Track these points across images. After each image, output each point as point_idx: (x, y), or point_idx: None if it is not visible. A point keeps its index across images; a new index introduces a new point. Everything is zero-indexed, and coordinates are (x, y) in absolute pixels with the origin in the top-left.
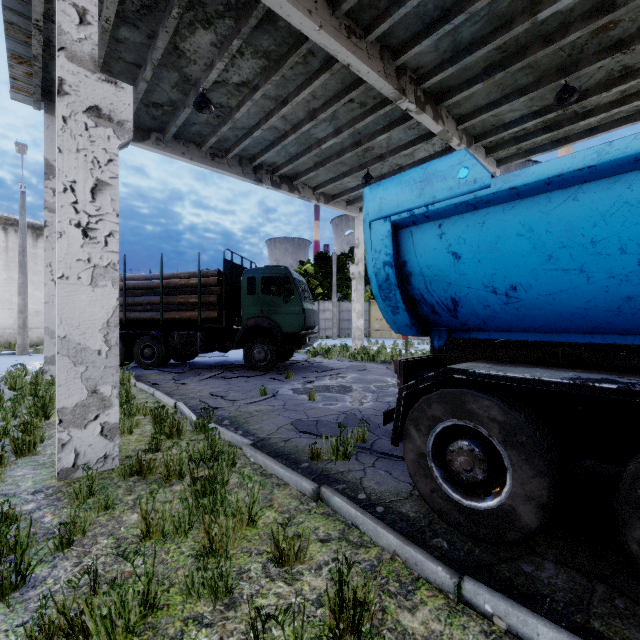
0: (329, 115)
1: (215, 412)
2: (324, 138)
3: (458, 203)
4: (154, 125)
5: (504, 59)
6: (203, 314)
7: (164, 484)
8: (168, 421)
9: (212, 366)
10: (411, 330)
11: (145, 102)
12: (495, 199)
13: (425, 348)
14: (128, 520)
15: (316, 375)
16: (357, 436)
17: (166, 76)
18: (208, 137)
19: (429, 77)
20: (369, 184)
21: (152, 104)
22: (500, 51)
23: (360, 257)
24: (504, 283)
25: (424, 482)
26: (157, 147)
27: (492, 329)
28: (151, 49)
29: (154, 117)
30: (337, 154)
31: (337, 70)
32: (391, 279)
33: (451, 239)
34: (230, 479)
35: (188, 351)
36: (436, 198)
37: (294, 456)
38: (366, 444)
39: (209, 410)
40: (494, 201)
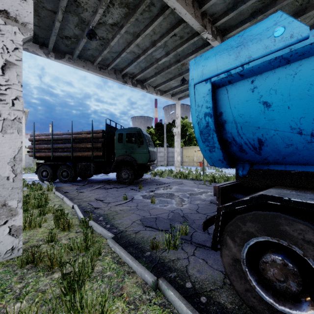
0: (163, 44)
1: (96, 211)
2: (160, 58)
3: (272, 58)
4: (67, 50)
5: (263, 7)
6: (94, 153)
7: (48, 272)
8: (62, 220)
9: (100, 181)
10: (222, 163)
11: (61, 36)
12: (310, 50)
13: (212, 171)
14: (8, 312)
15: (155, 187)
16: (182, 231)
17: (71, 19)
18: (97, 57)
19: (219, 19)
20: (184, 84)
21: (65, 37)
22: (261, 2)
23: (179, 124)
24: (312, 125)
25: (239, 282)
26: (69, 62)
27: (289, 163)
28: (60, 0)
29: (66, 45)
30: (167, 67)
31: (167, 15)
32: (210, 126)
33: (262, 91)
34: (95, 267)
35: (86, 173)
36: (252, 57)
37: (141, 246)
38: (187, 236)
39: (89, 212)
40: (309, 52)
